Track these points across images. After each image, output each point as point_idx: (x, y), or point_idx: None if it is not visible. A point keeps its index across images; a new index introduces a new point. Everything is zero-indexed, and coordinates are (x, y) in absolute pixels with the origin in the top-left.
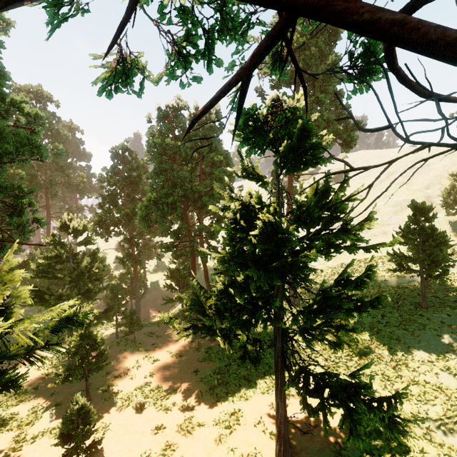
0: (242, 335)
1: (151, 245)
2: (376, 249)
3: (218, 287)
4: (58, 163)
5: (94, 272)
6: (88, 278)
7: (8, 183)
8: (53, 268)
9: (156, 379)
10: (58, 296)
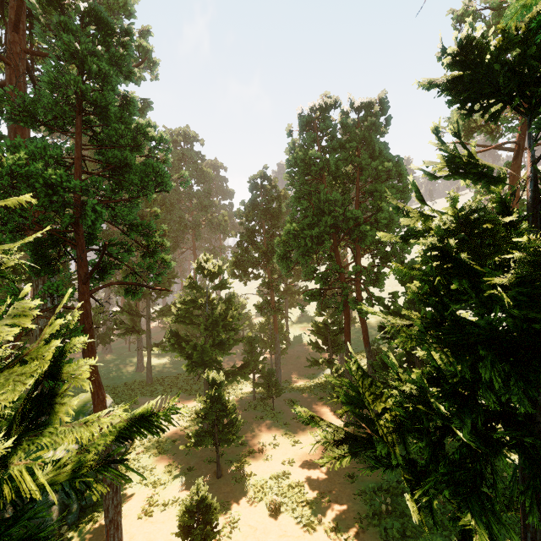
0: (477, 529)
1: (293, 290)
2: None
3: (406, 391)
4: (202, 203)
5: (229, 321)
6: (223, 327)
7: (139, 220)
8: (190, 314)
9: (296, 470)
10: (193, 346)
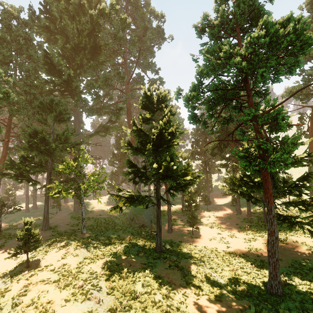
0: (244, 188)
1: (214, 165)
2: (311, 165)
3: (238, 175)
4: None
5: None
6: None
7: None
8: None
9: (217, 222)
10: None
